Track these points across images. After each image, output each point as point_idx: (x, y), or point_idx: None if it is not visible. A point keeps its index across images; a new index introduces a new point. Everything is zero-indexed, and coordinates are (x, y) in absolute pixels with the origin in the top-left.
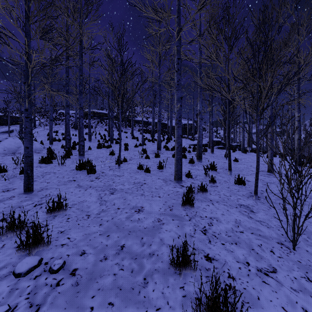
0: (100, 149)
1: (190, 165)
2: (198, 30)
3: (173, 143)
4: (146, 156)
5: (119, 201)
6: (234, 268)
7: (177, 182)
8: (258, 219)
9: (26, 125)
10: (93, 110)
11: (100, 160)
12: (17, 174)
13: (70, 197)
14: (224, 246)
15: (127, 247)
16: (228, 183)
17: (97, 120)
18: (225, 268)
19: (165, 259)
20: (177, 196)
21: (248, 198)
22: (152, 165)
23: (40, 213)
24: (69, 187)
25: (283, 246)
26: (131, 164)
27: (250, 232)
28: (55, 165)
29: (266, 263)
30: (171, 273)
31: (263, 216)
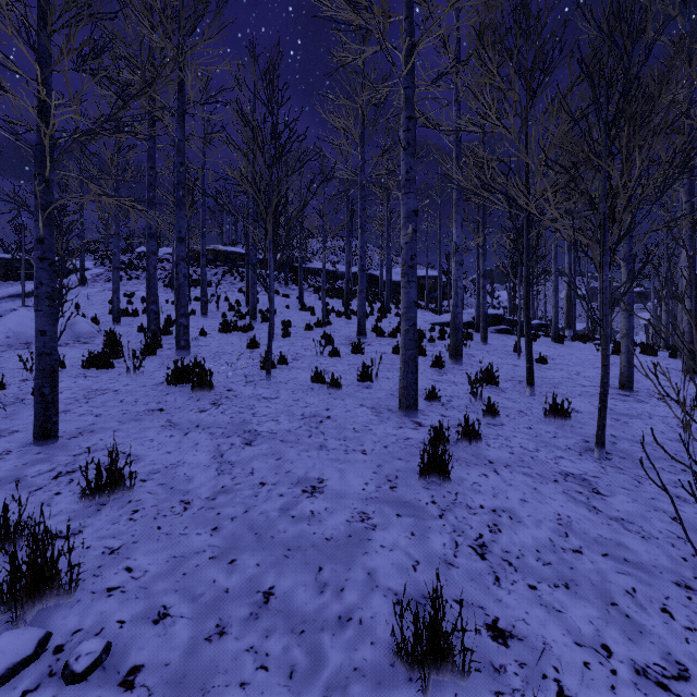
0: (227, 334)
1: (436, 373)
2: (453, 56)
3: (394, 320)
4: (333, 351)
5: (264, 464)
6: (571, 666)
7: (405, 415)
8: (615, 514)
9: (39, 277)
10: (212, 247)
11: (224, 360)
12: (27, 395)
13: (146, 453)
14: (536, 594)
15: (280, 596)
16: (528, 416)
17: (223, 269)
18: (548, 665)
19: (382, 635)
20: (407, 450)
21: (582, 456)
22: (347, 372)
23: (67, 496)
24: (146, 428)
25: (693, 596)
26: (298, 370)
27: (601, 553)
28: (121, 372)
29: (657, 648)
30: (398, 681)
31: (626, 505)
